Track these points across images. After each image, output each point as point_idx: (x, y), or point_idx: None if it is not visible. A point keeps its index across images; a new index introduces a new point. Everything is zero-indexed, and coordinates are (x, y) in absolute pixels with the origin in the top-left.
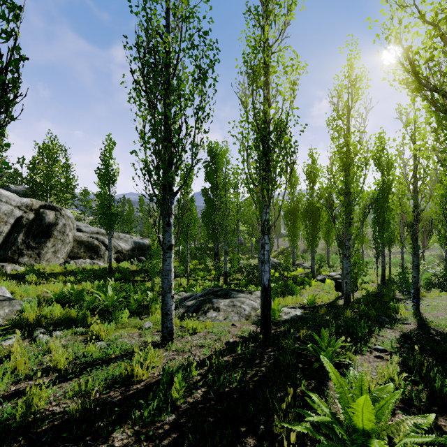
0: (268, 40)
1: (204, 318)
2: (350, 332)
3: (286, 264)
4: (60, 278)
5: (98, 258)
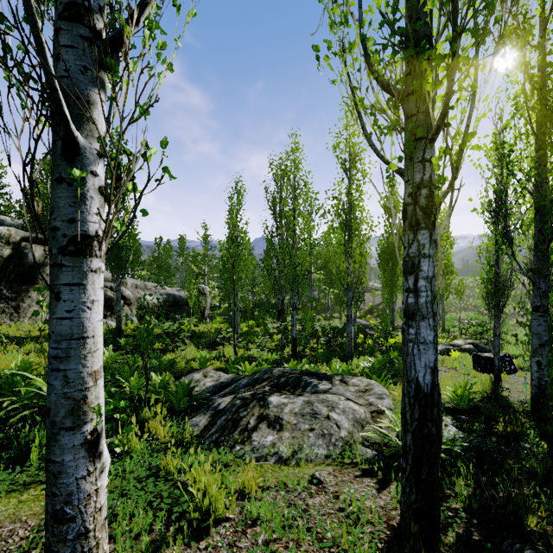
0: None
1: (245, 447)
2: None
3: (382, 327)
4: (30, 345)
5: (112, 315)
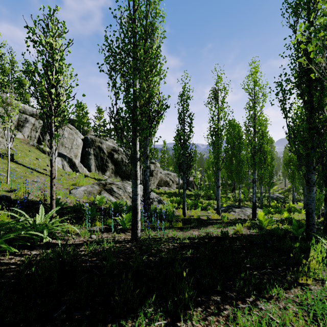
0: (255, 112)
1: (229, 214)
2: (290, 223)
3: (285, 198)
4: (162, 194)
5: (169, 186)
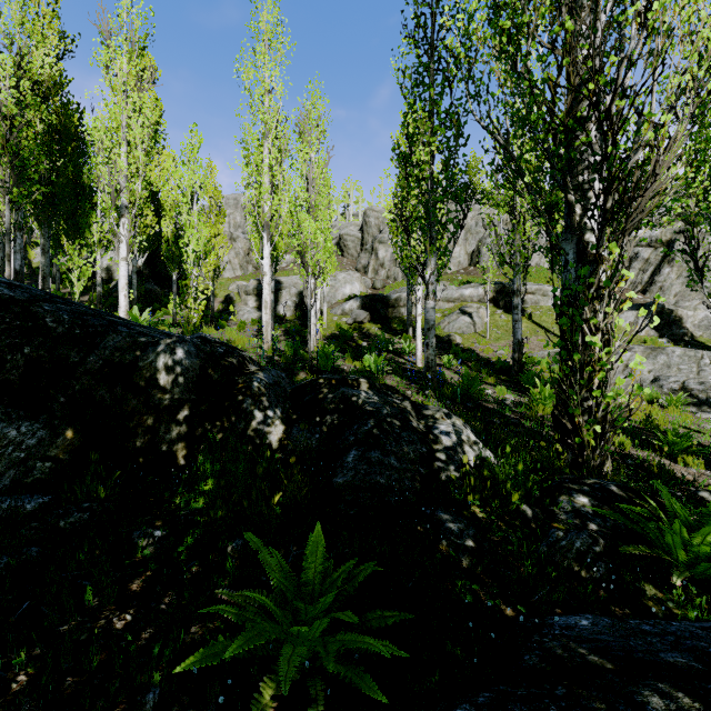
0: None
1: None
2: None
3: None
4: None
5: None
